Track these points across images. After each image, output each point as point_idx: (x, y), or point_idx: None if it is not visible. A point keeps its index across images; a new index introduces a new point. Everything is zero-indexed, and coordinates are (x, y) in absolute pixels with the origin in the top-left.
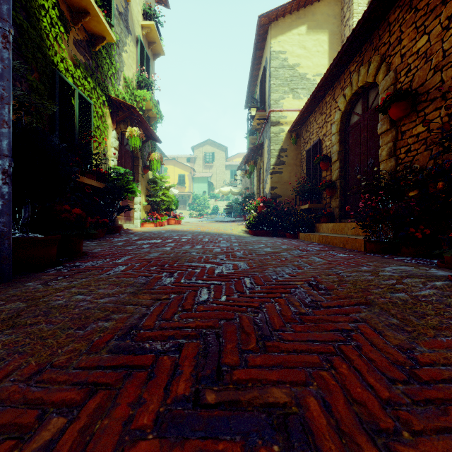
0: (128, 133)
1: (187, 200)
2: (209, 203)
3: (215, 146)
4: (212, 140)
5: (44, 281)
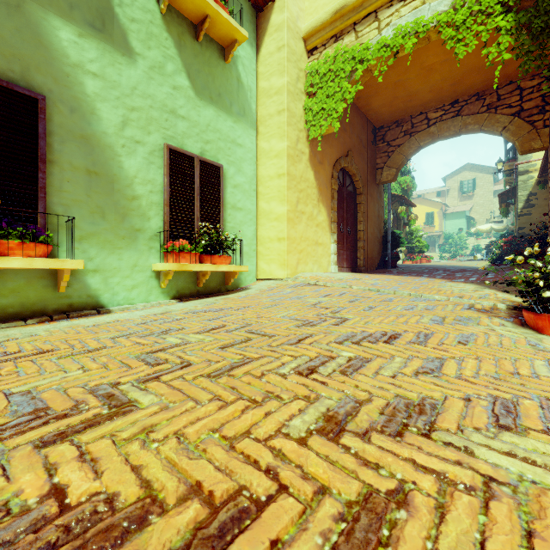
0: (399, 210)
1: (436, 241)
2: (467, 242)
3: (476, 170)
4: (471, 164)
5: (398, 268)
